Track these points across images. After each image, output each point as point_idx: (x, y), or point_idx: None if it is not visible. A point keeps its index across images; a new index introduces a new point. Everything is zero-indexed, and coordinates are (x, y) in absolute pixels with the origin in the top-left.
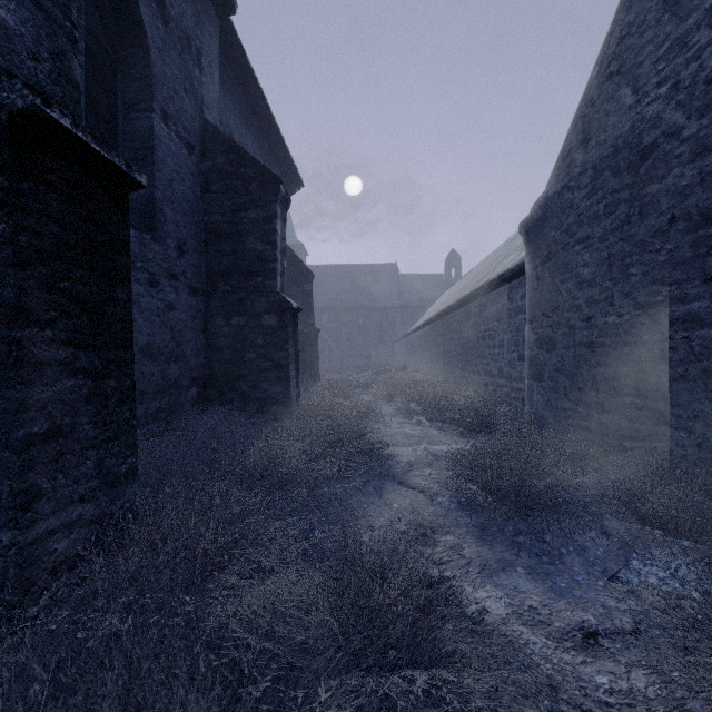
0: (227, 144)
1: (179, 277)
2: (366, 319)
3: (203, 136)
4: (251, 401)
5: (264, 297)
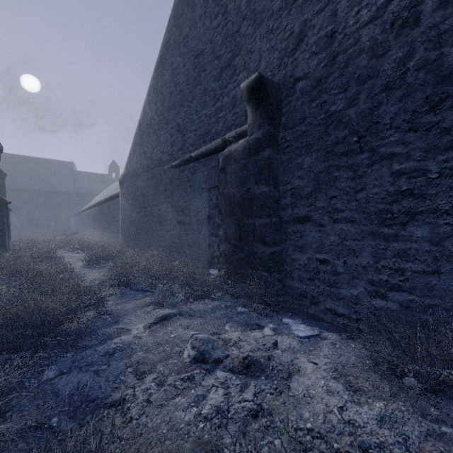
0: None
1: None
2: (46, 199)
3: None
4: None
5: None
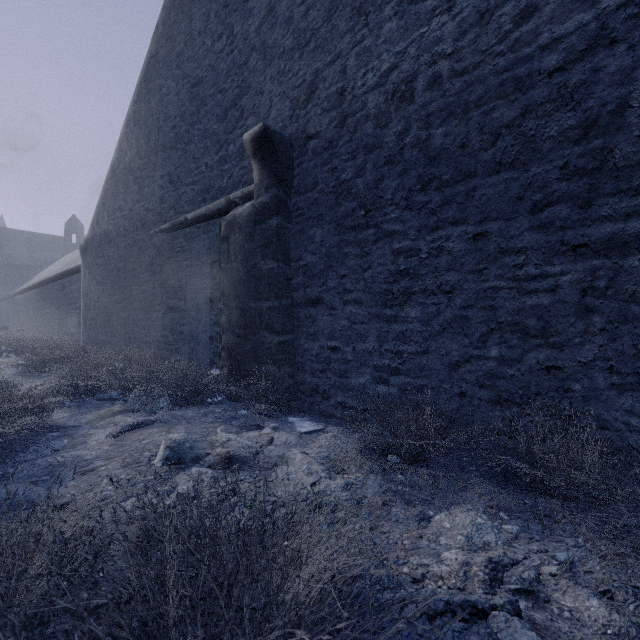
0: None
1: None
2: None
3: None
4: None
5: None
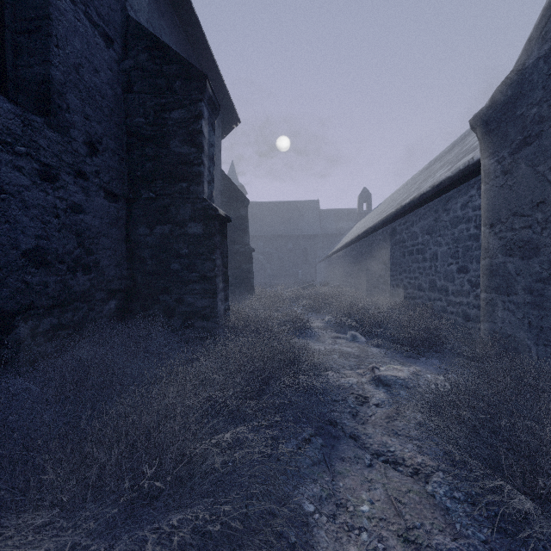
0: (150, 39)
1: (91, 177)
2: (294, 245)
3: (124, 32)
4: (176, 315)
5: (189, 204)
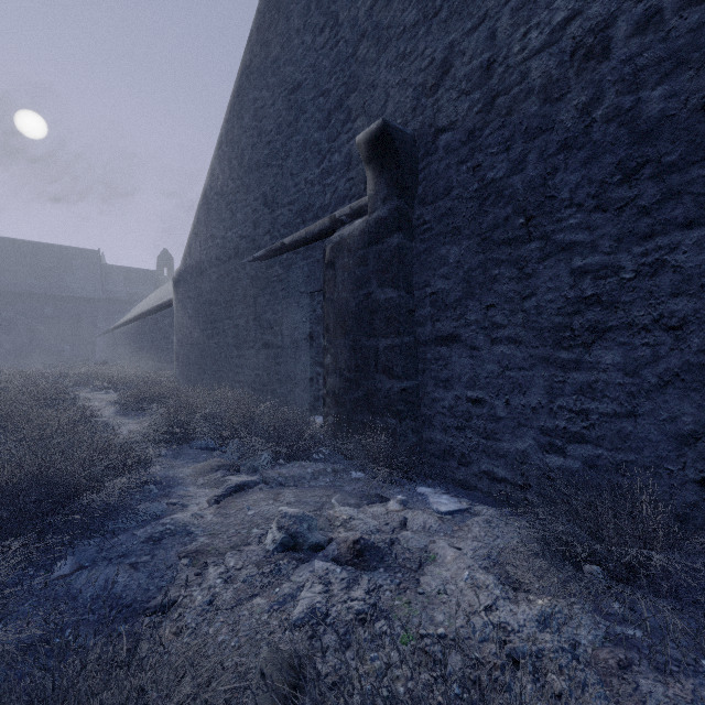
0: None
1: None
2: (56, 309)
3: None
4: None
5: None
